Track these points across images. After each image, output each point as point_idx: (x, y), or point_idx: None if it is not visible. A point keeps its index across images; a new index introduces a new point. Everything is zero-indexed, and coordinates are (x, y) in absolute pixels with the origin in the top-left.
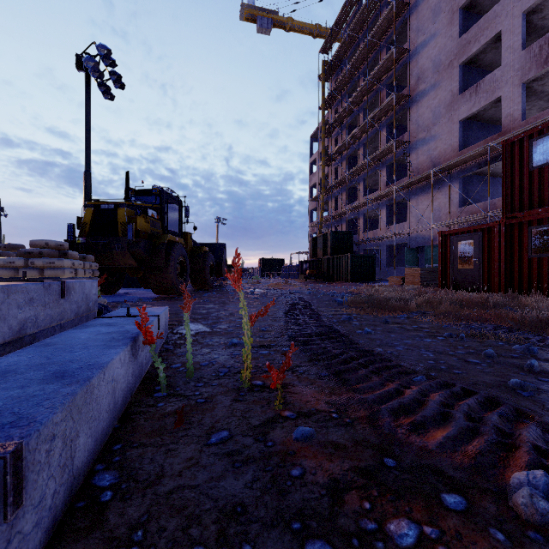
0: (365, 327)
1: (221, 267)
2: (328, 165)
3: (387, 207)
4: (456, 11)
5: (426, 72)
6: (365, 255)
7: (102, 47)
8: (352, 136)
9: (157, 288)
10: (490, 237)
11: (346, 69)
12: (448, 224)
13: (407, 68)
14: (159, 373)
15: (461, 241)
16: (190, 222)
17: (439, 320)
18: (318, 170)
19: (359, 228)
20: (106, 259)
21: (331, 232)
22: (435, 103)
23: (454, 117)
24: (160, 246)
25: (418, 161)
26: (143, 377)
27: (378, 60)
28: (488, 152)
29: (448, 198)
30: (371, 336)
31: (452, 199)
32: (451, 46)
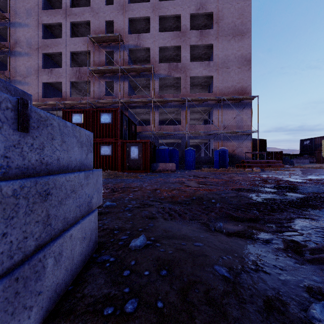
0: None
1: None
2: None
3: None
4: (41, 24)
5: (22, 43)
6: None
7: None
8: None
9: None
10: None
11: None
12: None
13: (8, 30)
14: None
15: None
16: None
17: None
18: None
19: None
20: None
21: None
22: (28, 64)
23: (39, 79)
24: None
25: None
26: None
27: None
28: (57, 105)
29: None
30: None
31: None
32: (38, 40)
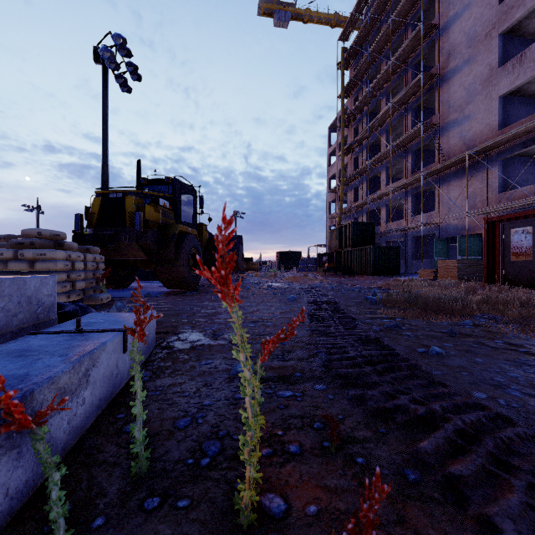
0: (426, 341)
1: (238, 259)
2: (348, 155)
3: (412, 195)
4: None
5: (459, 47)
6: (389, 247)
7: (117, 36)
8: (374, 123)
9: (168, 282)
10: None
11: (368, 53)
12: (486, 211)
13: (436, 45)
14: (53, 491)
15: (515, 228)
16: (205, 213)
17: (530, 332)
18: (337, 160)
19: (382, 219)
20: (115, 251)
21: (352, 224)
22: (469, 80)
23: (492, 93)
24: (171, 237)
25: (448, 145)
26: (57, 464)
27: (402, 41)
28: None
29: (485, 183)
30: (445, 361)
31: (490, 184)
32: (489, 15)
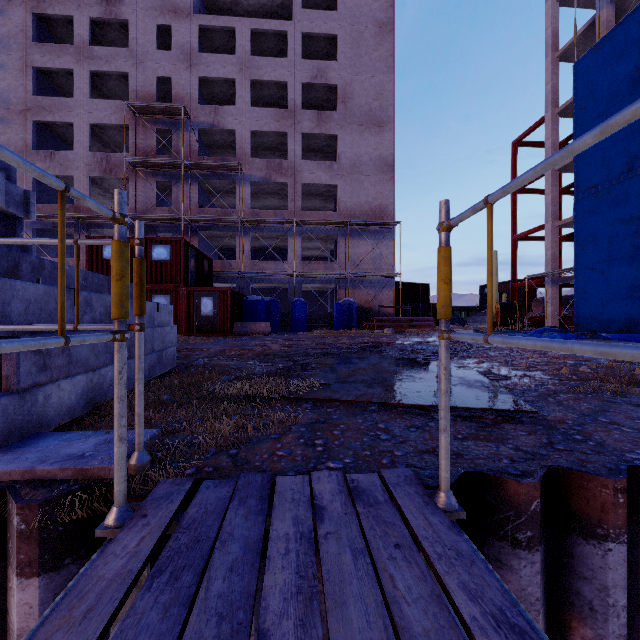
0: None
1: None
2: None
3: None
4: (31, 67)
5: None
6: None
7: None
8: None
9: None
10: None
11: None
12: None
13: None
14: None
15: None
16: None
17: None
18: None
19: None
20: None
21: None
22: (3, 139)
23: None
24: None
25: None
26: None
27: None
28: None
29: None
30: None
31: None
32: (24, 96)
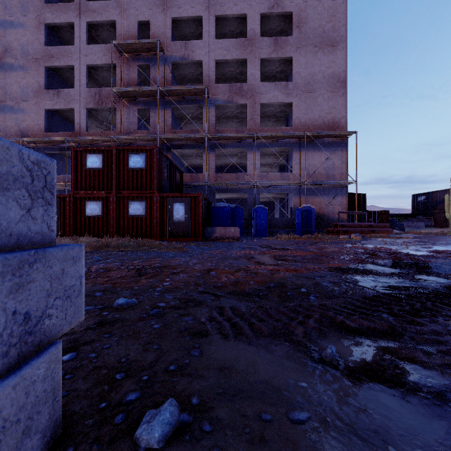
0: None
1: None
2: None
3: None
4: (43, 24)
5: (15, 51)
6: None
7: None
8: None
9: None
10: (65, 203)
11: None
12: None
13: None
14: None
15: None
16: None
17: None
18: None
19: None
20: None
21: None
22: (24, 83)
23: (41, 104)
24: None
25: (6, 124)
26: None
27: None
28: (66, 143)
29: None
30: None
31: None
32: (39, 47)
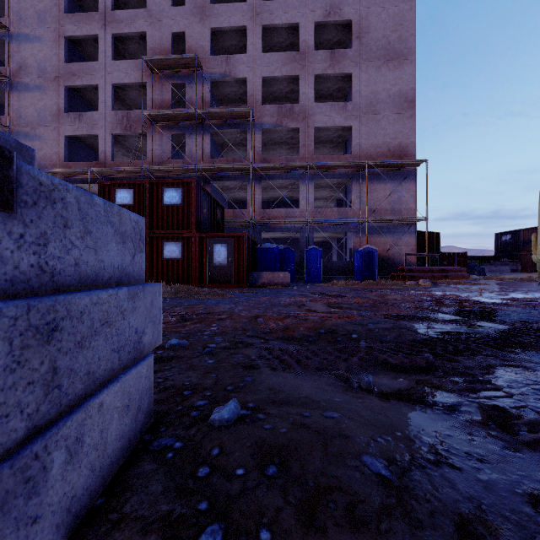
0: None
1: None
2: None
3: None
4: (63, 37)
5: (31, 68)
6: None
7: None
8: None
9: None
10: None
11: None
12: None
13: (6, 46)
14: None
15: None
16: None
17: None
18: None
19: None
20: None
21: None
22: (41, 105)
23: (60, 130)
24: None
25: None
26: None
27: None
28: (89, 175)
29: None
30: None
31: None
32: (58, 64)
